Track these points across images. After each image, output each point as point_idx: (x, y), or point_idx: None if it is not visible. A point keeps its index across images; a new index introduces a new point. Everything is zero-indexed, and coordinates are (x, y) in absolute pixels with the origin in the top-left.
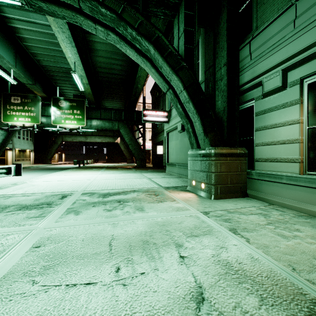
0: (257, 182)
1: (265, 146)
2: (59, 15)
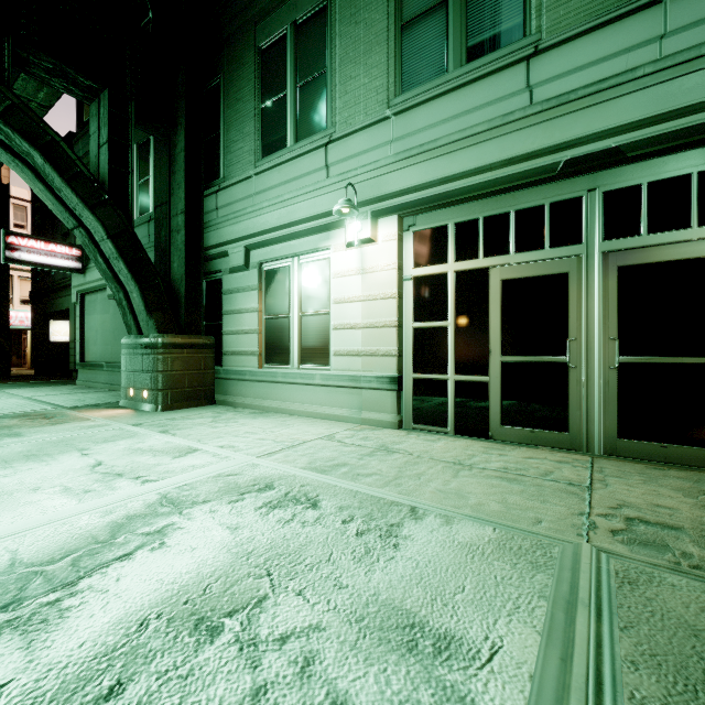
0: (226, 383)
1: (232, 336)
2: None
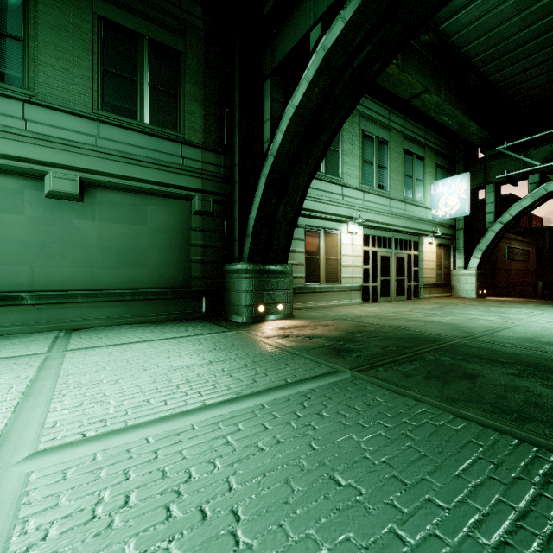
0: None
1: None
2: None
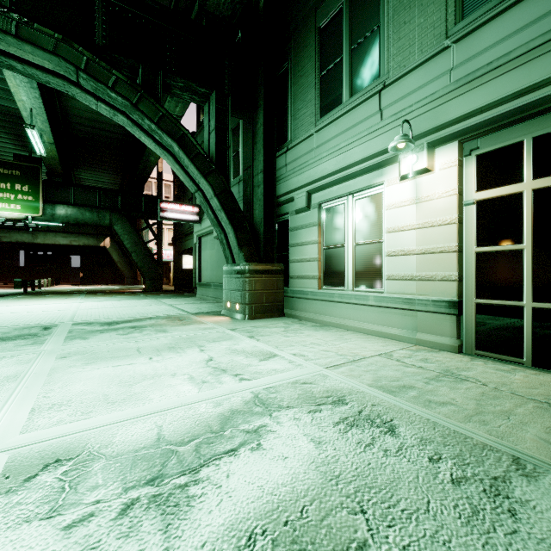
0: (292, 300)
1: (297, 263)
2: (40, 79)
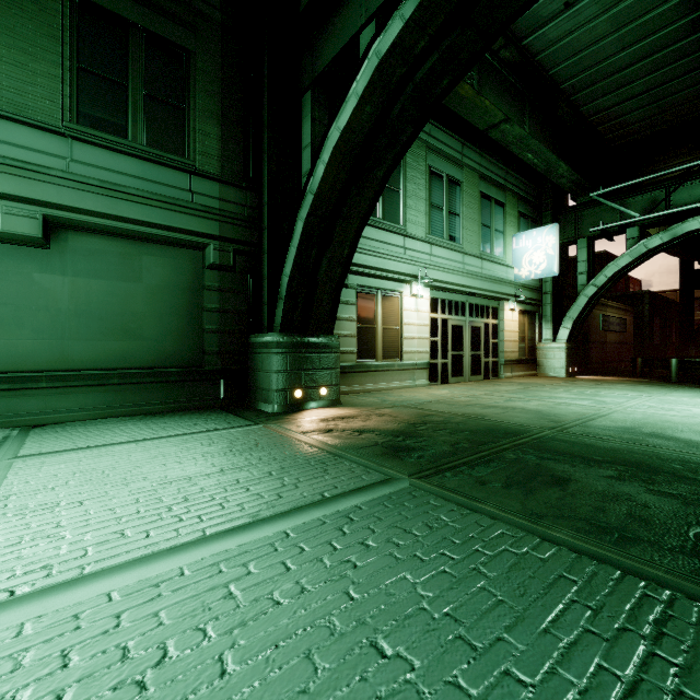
0: None
1: None
2: None
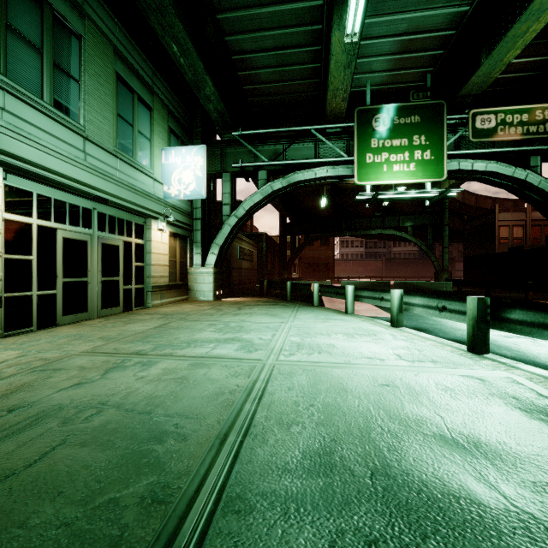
0: None
1: None
2: None
